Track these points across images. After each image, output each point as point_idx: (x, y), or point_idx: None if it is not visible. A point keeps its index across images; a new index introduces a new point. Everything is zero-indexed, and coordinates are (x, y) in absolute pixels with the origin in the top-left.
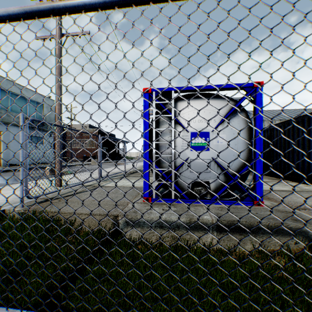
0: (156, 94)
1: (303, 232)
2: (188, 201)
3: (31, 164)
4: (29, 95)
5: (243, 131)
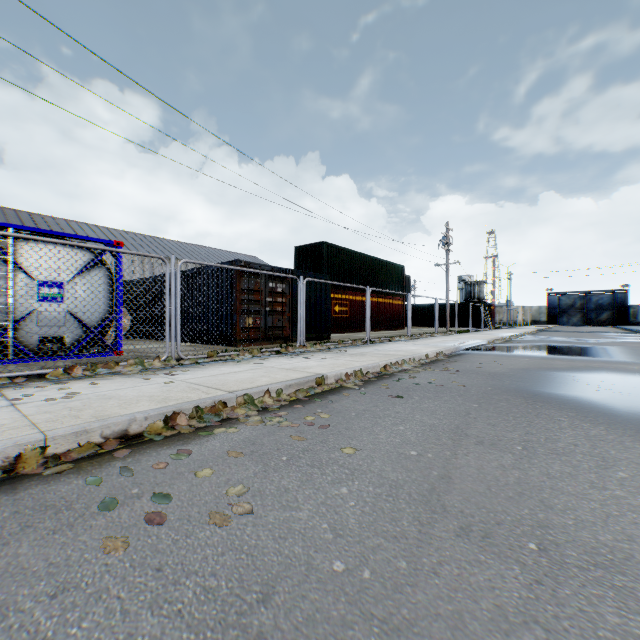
0: None
1: None
2: (37, 360)
3: None
4: None
5: (105, 285)
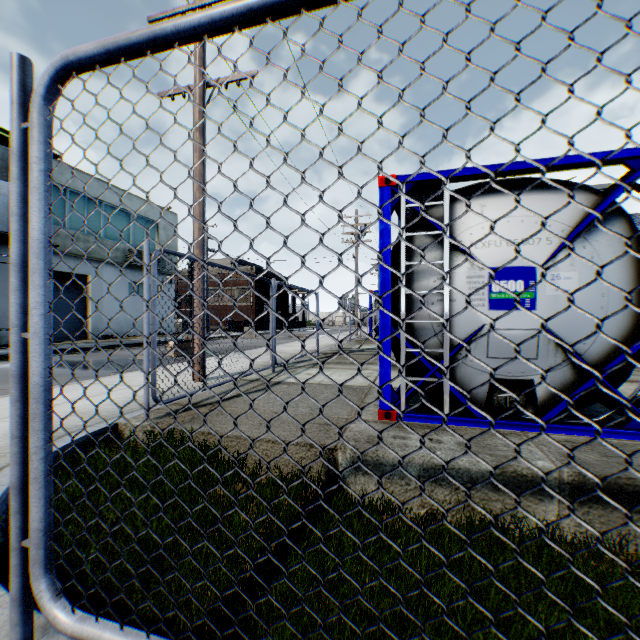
0: (407, 188)
1: None
2: (484, 423)
3: (138, 336)
4: (135, 207)
5: (621, 263)
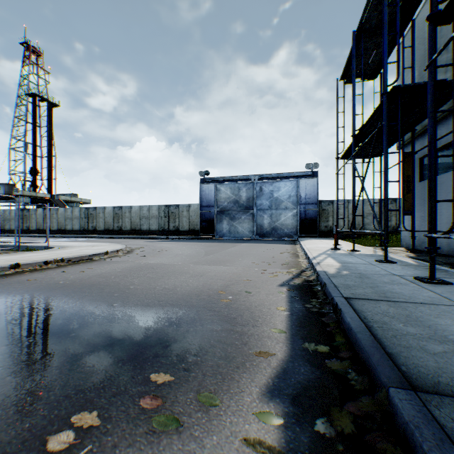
0: None
1: None
2: None
3: None
4: None
5: None
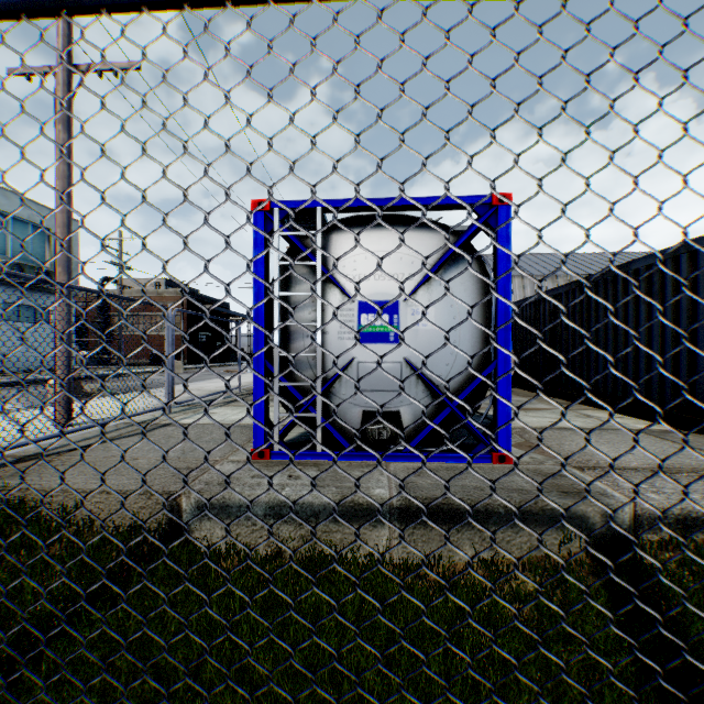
0: (282, 215)
1: (579, 519)
2: (354, 456)
3: (20, 372)
4: (14, 208)
5: (472, 300)
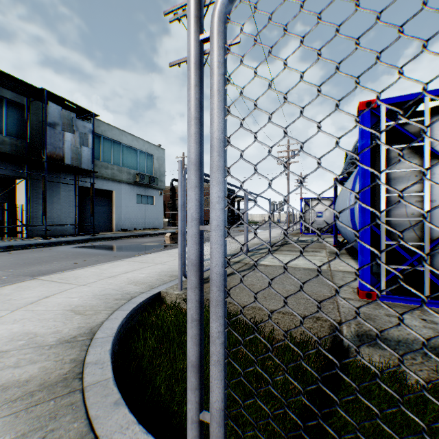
0: (385, 110)
1: None
2: None
3: (141, 229)
4: (140, 146)
5: None
